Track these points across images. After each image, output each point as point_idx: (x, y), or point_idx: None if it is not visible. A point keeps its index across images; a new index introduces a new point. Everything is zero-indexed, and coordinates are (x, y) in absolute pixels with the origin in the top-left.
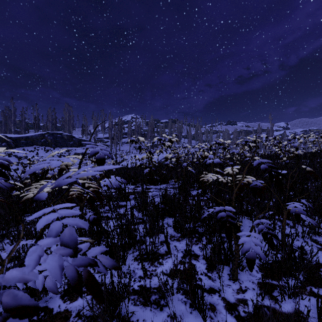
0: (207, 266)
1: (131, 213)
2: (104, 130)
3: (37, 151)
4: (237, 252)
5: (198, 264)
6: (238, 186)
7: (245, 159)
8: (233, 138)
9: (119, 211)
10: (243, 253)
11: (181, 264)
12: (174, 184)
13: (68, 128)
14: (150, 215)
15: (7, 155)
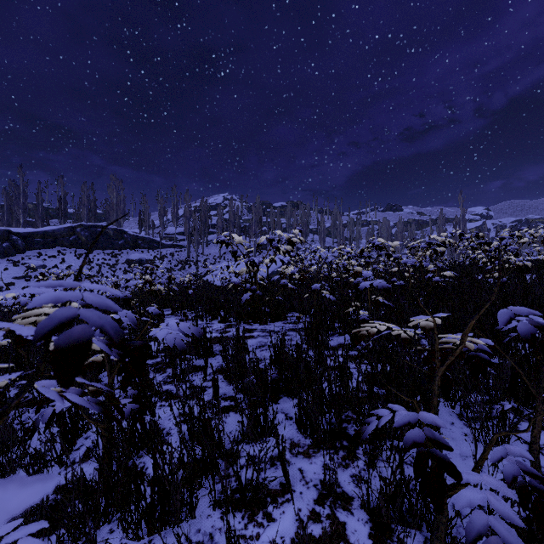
0: (372, 530)
1: (213, 388)
2: (178, 220)
3: (63, 256)
4: (444, 512)
5: (353, 522)
6: (447, 363)
7: (427, 276)
8: (397, 234)
9: (192, 380)
10: (472, 539)
11: (315, 522)
12: (297, 323)
13: (116, 216)
14: (250, 400)
15: (12, 264)
